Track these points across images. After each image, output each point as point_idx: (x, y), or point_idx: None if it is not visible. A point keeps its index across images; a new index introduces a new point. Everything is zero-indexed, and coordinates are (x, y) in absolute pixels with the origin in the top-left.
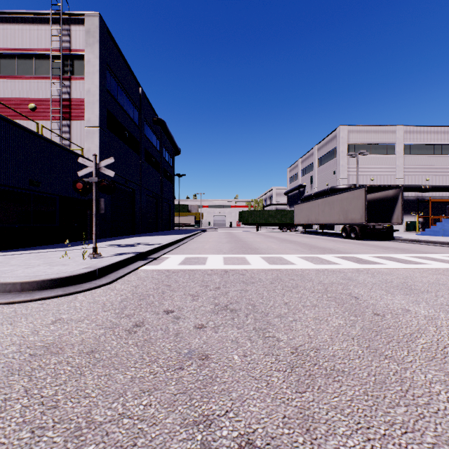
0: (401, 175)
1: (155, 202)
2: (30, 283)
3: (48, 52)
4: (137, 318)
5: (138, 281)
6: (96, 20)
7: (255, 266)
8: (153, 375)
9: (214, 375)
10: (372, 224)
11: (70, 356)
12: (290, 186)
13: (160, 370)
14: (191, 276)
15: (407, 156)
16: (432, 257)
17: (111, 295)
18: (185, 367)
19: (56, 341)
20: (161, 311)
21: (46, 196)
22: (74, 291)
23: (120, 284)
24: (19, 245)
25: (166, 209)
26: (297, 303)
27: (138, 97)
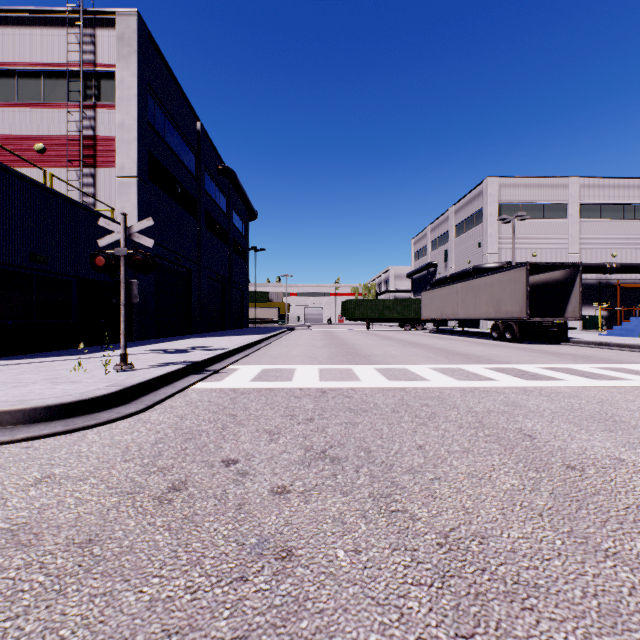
0: (576, 249)
1: (220, 288)
2: (12, 413)
3: (62, 69)
4: (177, 473)
5: (187, 408)
6: (133, 21)
7: (366, 383)
8: (190, 595)
9: (302, 595)
10: (536, 320)
11: (49, 550)
12: (414, 265)
13: (204, 582)
14: (269, 400)
15: (584, 222)
16: (632, 368)
17: (141, 431)
18: (250, 577)
19: (32, 519)
20: (217, 460)
21: (57, 277)
22: (83, 425)
23: (158, 413)
24: (16, 351)
25: (237, 298)
26: (438, 446)
27: (196, 135)
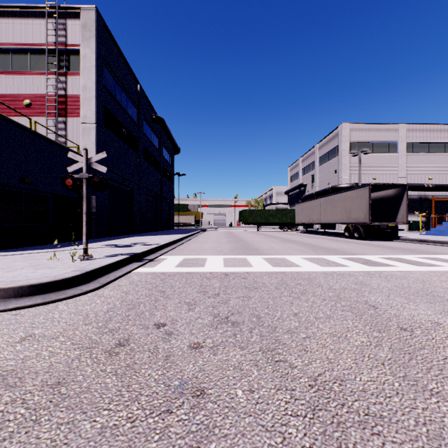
0: (404, 174)
1: (154, 201)
2: (5, 290)
3: (43, 47)
4: (122, 333)
5: (130, 286)
6: (92, 14)
7: (257, 268)
8: (130, 423)
9: (211, 423)
10: (376, 224)
11: (29, 390)
12: (290, 185)
13: (140, 414)
14: (188, 280)
15: (409, 155)
16: (444, 258)
17: (97, 303)
18: (174, 410)
19: (17, 367)
20: (151, 324)
21: (39, 194)
22: (56, 299)
23: (109, 290)
24: (10, 246)
25: (166, 208)
26: (308, 314)
27: (137, 94)
